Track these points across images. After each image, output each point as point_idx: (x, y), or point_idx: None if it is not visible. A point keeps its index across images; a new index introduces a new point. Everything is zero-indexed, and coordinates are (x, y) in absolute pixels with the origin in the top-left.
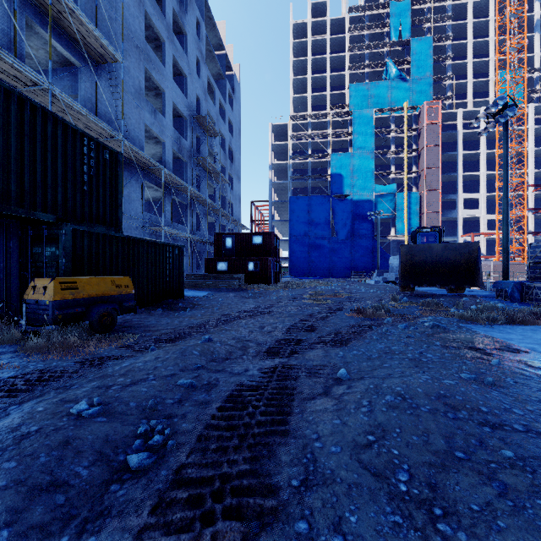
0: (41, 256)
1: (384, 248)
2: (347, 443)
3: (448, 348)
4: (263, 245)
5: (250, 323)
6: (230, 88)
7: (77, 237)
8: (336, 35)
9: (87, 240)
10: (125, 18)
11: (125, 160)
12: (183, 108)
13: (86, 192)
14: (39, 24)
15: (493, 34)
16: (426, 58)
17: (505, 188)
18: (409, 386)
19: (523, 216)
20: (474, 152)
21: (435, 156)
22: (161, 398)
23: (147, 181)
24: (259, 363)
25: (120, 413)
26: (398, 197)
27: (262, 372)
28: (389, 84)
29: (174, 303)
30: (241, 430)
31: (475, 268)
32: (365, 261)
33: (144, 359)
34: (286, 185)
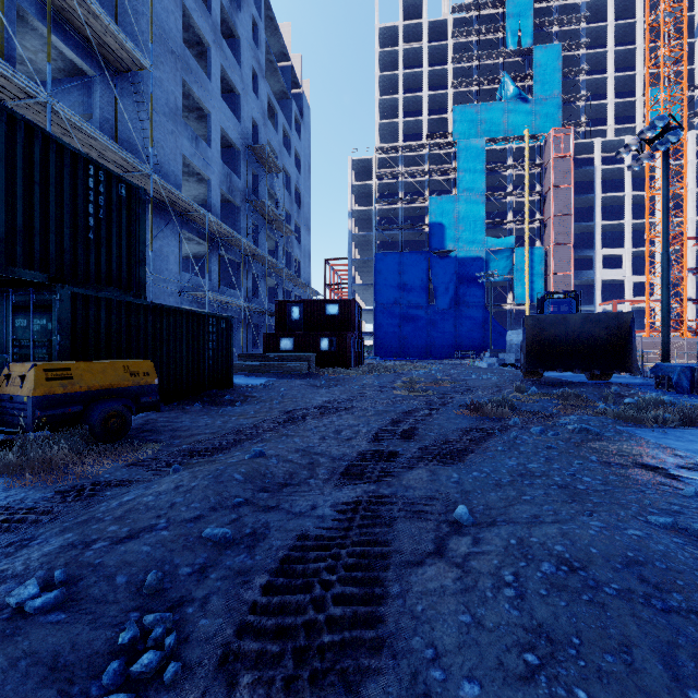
0: (28, 331)
1: (498, 320)
2: (490, 671)
3: (611, 467)
4: (340, 316)
5: (322, 425)
6: (297, 110)
7: (78, 305)
8: (435, 43)
9: (94, 309)
10: (156, 13)
11: (156, 202)
12: (235, 135)
13: (92, 241)
14: (36, 15)
15: (641, 40)
16: (553, 72)
17: (665, 239)
18: (575, 543)
19: (681, 278)
20: (617, 195)
21: (566, 200)
22: (172, 564)
23: (186, 231)
24: (333, 492)
25: (95, 600)
26: (517, 253)
27: (337, 510)
28: (505, 106)
29: (219, 395)
30: (299, 638)
31: (626, 347)
32: (474, 337)
33: (158, 489)
34: (371, 238)
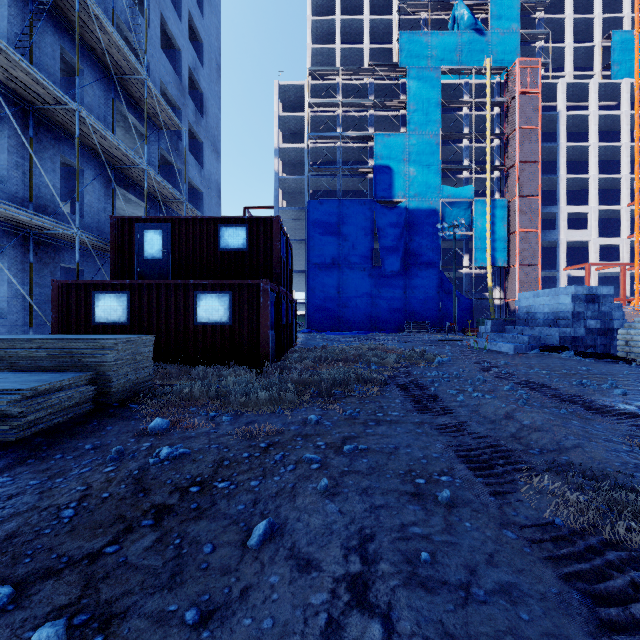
0: None
1: None
2: None
3: None
4: (249, 252)
5: None
6: None
7: None
8: None
9: None
10: None
11: None
12: None
13: None
14: None
15: None
16: (511, 3)
17: None
18: None
19: None
20: (581, 145)
21: (533, 144)
22: None
23: None
24: None
25: None
26: (476, 206)
27: None
28: (458, 37)
29: None
30: None
31: None
32: (427, 306)
33: None
34: (302, 185)
